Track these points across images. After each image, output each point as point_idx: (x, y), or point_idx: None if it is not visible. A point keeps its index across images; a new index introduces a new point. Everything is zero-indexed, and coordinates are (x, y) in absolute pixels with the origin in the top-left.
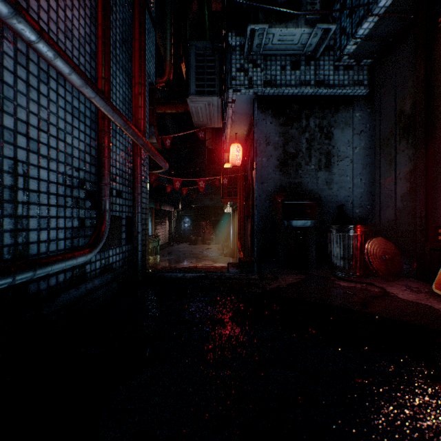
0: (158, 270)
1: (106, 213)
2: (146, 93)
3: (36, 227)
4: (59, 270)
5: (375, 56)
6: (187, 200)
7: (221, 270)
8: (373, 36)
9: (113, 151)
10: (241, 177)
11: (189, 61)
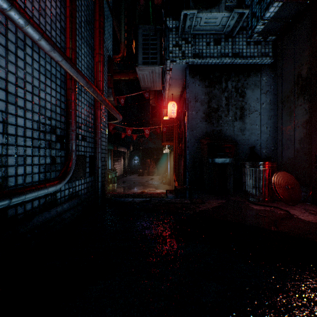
0: (115, 195)
1: (73, 152)
2: (105, 63)
3: (13, 163)
4: (33, 198)
5: (278, 33)
6: (137, 143)
7: (161, 195)
8: (277, 18)
9: (79, 105)
10: (176, 126)
11: (137, 40)
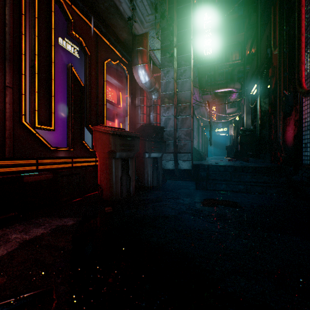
0: None
1: None
2: None
3: None
4: None
5: None
6: None
7: None
8: None
9: None
10: None
11: None
